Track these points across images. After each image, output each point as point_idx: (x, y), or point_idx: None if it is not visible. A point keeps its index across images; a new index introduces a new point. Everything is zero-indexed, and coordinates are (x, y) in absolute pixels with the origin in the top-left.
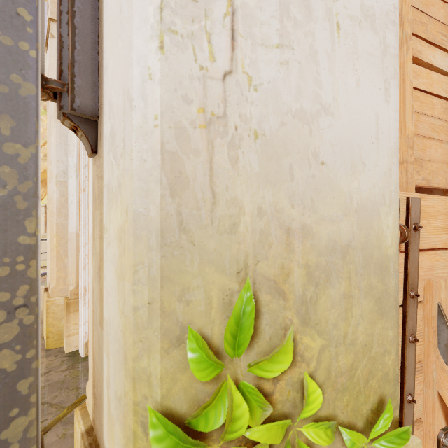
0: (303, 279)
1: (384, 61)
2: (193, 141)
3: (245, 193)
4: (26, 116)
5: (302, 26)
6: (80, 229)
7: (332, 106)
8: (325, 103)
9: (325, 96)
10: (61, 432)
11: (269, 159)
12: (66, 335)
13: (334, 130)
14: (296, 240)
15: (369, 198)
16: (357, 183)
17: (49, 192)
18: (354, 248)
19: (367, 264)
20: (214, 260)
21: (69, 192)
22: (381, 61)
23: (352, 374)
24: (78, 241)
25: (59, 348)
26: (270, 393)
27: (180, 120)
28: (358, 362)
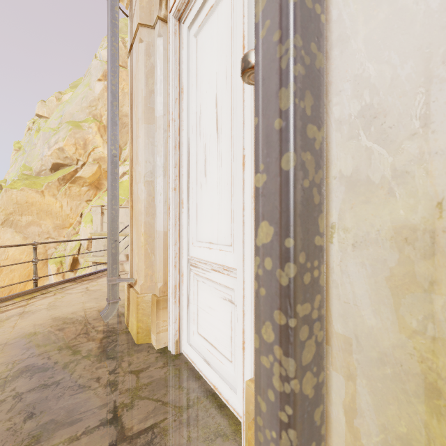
0: None
1: None
2: None
3: None
4: (318, 93)
5: None
6: (169, 228)
7: None
8: None
9: None
10: (185, 434)
11: None
12: (156, 332)
13: None
14: None
15: None
16: None
17: (135, 192)
18: None
19: None
20: None
21: (157, 192)
22: None
23: None
24: (165, 239)
25: (148, 344)
26: None
27: None
28: None
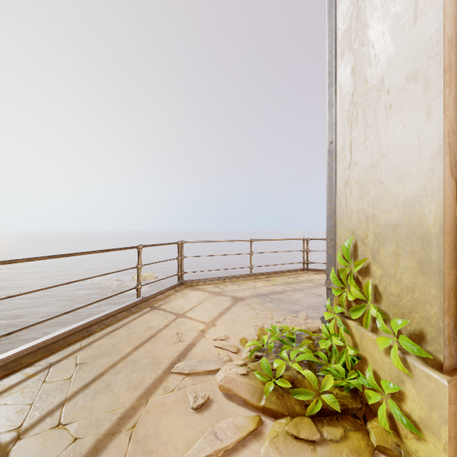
0: (373, 239)
1: (426, 93)
2: (342, 192)
3: (354, 205)
4: (333, 192)
5: (372, 125)
6: None
7: (386, 151)
8: (383, 153)
9: (383, 149)
10: None
11: (360, 190)
12: None
13: (388, 164)
14: (370, 222)
15: (412, 194)
16: (402, 187)
17: None
18: (400, 226)
19: (410, 237)
20: (346, 228)
21: None
22: (422, 97)
23: (399, 300)
24: None
25: None
26: (361, 282)
27: (340, 187)
28: (403, 295)
